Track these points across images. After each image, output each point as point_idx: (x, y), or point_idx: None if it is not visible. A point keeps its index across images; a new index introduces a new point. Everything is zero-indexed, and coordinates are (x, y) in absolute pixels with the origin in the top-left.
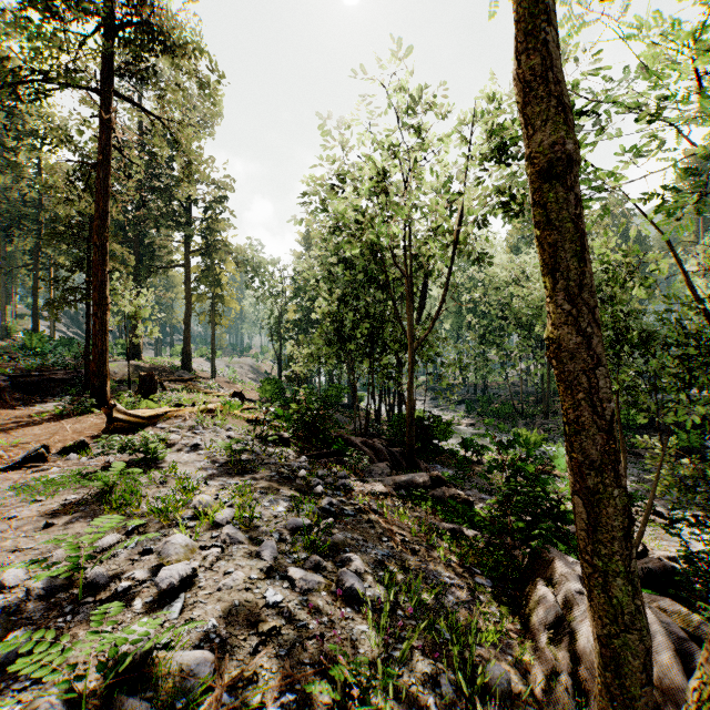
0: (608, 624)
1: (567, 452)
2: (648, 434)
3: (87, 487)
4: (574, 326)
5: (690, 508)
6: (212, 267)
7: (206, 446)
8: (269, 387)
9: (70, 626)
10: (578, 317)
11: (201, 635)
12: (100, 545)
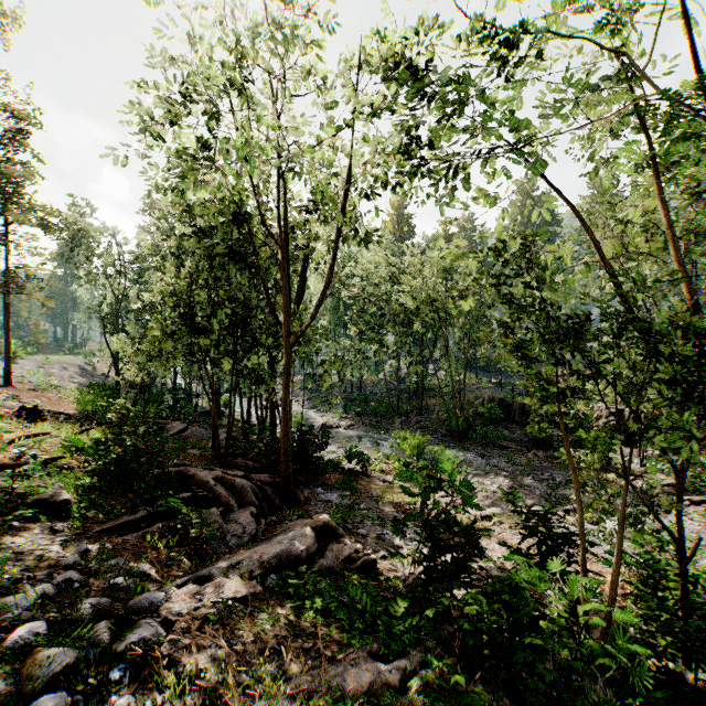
0: None
1: None
2: (506, 426)
3: None
4: None
5: (559, 501)
6: (6, 230)
7: None
8: (91, 397)
9: None
10: None
11: None
12: None
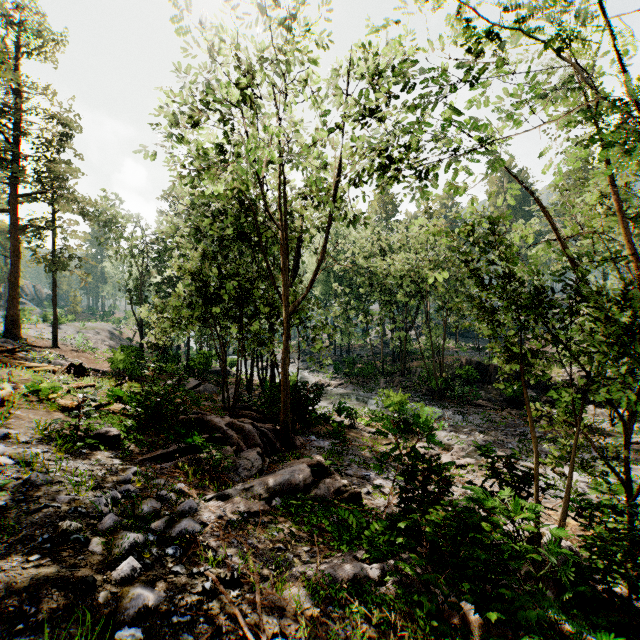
0: None
1: None
2: (483, 386)
3: None
4: None
5: (530, 455)
6: (53, 218)
7: None
8: (122, 357)
9: None
10: None
11: None
12: None
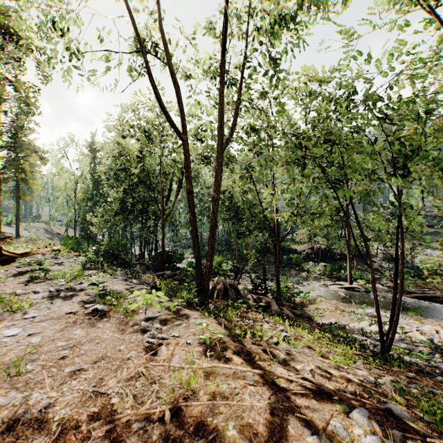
0: (196, 257)
1: (192, 235)
2: (266, 255)
3: (23, 277)
4: (192, 216)
5: (272, 280)
6: (17, 159)
7: (67, 263)
8: (71, 241)
9: (74, 293)
10: (193, 215)
11: (115, 289)
12: (60, 284)
